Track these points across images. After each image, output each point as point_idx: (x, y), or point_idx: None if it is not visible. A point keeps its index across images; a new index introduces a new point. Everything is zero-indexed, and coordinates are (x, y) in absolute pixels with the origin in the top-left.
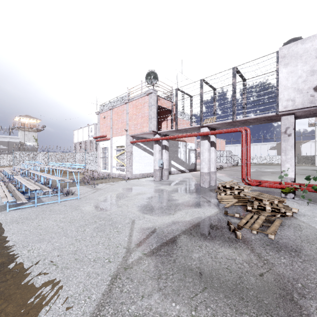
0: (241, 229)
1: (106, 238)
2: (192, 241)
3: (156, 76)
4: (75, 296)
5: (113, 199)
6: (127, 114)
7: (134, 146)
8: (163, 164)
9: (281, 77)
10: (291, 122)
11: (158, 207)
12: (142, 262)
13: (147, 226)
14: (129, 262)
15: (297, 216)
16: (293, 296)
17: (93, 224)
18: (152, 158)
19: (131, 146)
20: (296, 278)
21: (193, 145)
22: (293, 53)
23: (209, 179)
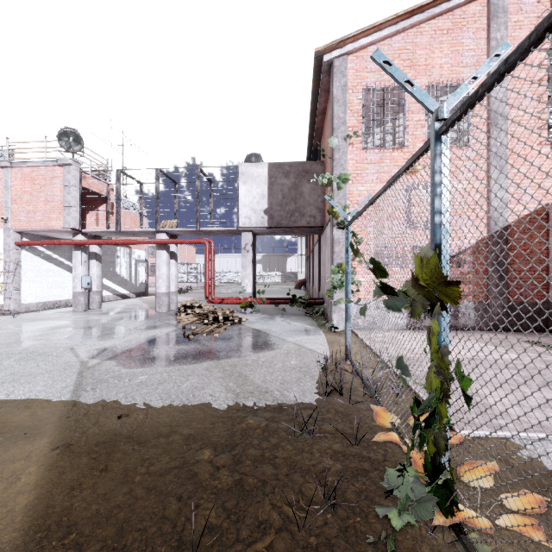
0: (195, 335)
1: (45, 362)
2: (150, 348)
3: (79, 139)
4: (50, 384)
5: (10, 337)
6: (7, 188)
7: (26, 252)
8: (92, 283)
9: (241, 193)
10: (249, 238)
11: (100, 335)
12: (104, 363)
13: (95, 348)
14: (89, 366)
15: (244, 323)
16: (215, 353)
17: (9, 358)
18: (64, 274)
19: (18, 251)
20: (221, 348)
21: (143, 253)
22: (250, 174)
23: (169, 301)
